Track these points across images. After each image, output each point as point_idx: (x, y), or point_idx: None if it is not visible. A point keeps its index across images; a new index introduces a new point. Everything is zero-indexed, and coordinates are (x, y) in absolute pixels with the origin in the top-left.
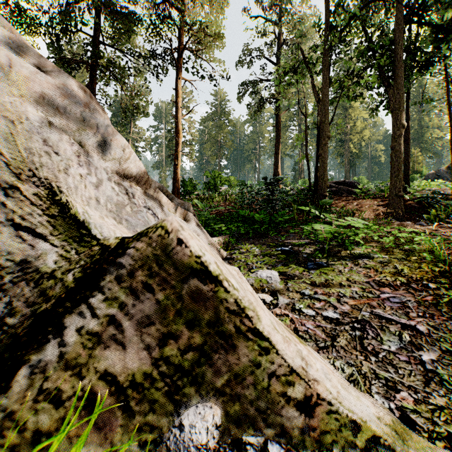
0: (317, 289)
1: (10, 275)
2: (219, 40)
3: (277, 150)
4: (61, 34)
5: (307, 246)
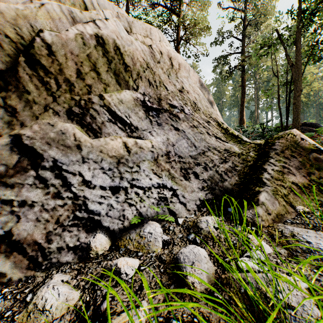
0: None
1: (225, 154)
2: (206, 31)
3: (242, 103)
4: None
5: None
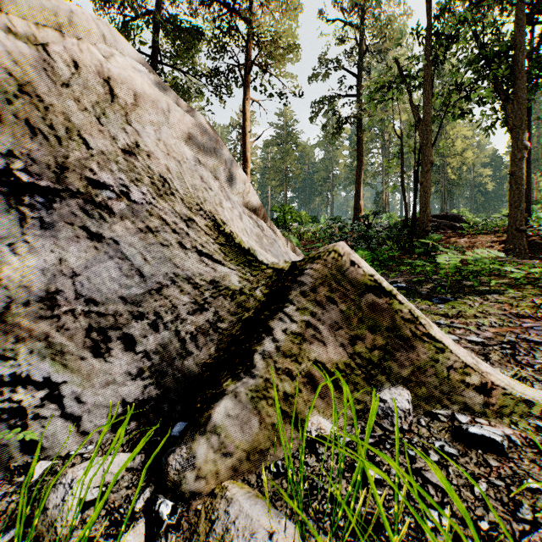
0: (452, 320)
1: (207, 291)
2: (294, 53)
3: (358, 178)
4: None
5: (423, 284)
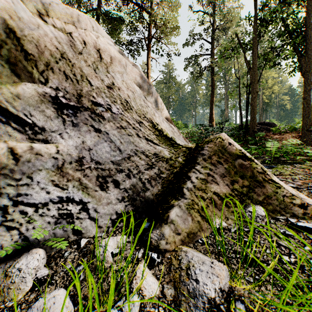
0: (277, 176)
1: (153, 159)
2: (176, 31)
3: (212, 102)
4: None
5: (257, 159)
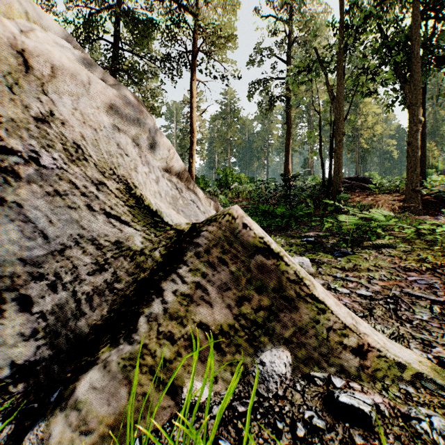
0: (347, 273)
1: (109, 252)
2: (232, 42)
3: (287, 146)
4: (85, 42)
5: (330, 238)
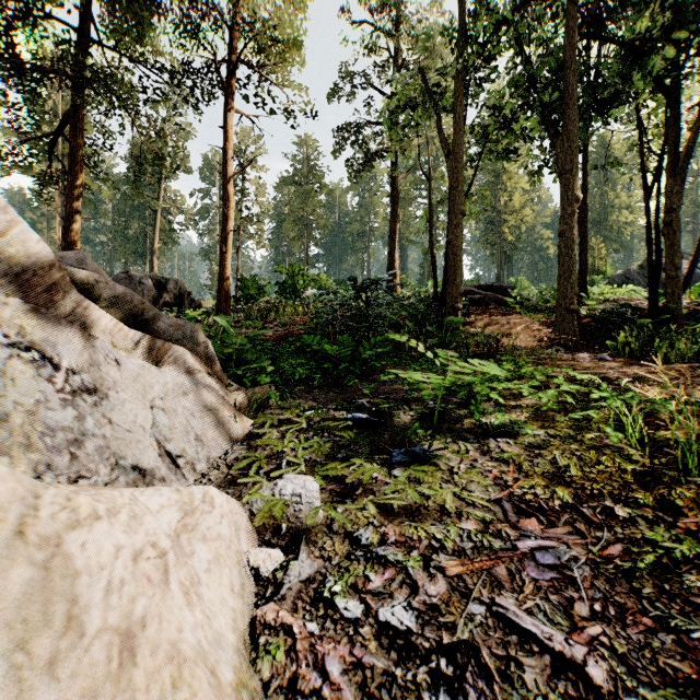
0: (389, 529)
1: None
2: (294, 51)
3: (392, 233)
4: (17, 20)
5: (406, 408)
